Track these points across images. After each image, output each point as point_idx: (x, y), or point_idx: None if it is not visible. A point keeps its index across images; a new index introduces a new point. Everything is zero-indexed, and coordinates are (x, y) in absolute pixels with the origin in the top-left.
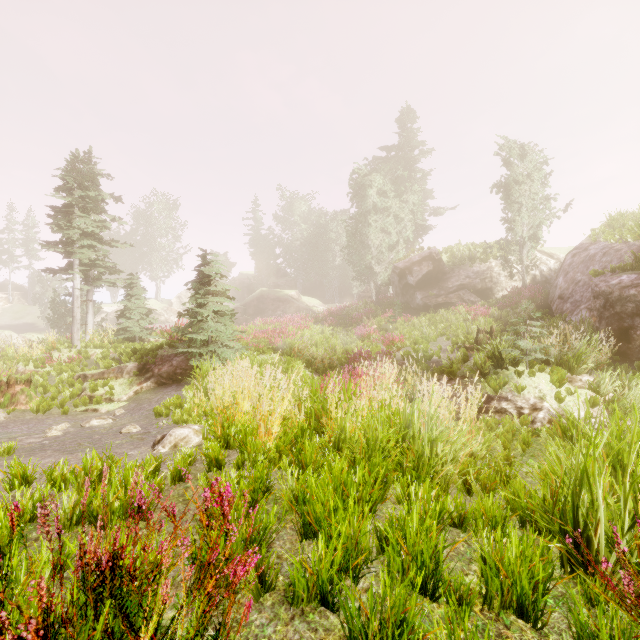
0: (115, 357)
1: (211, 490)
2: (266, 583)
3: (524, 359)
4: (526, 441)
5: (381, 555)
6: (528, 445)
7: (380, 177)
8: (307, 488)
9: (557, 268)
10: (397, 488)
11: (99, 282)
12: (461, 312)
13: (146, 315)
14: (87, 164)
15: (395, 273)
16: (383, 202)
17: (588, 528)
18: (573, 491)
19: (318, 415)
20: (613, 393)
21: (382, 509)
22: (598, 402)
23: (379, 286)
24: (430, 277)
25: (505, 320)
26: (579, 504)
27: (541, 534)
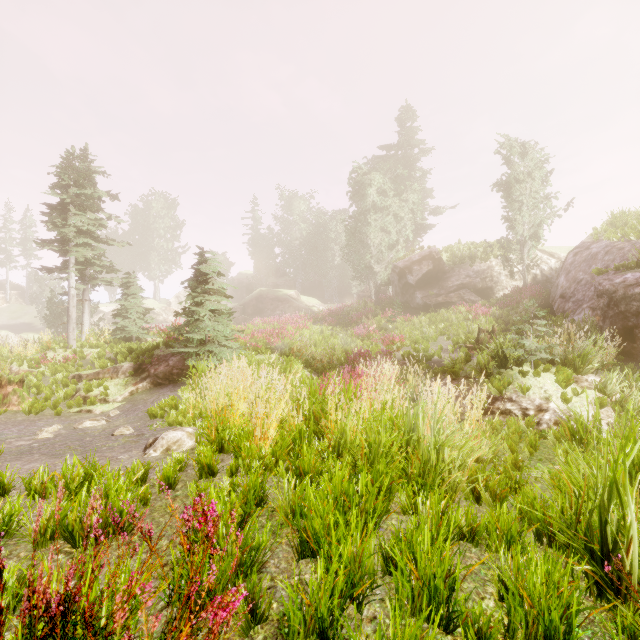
0: (111, 357)
1: (193, 508)
2: (257, 613)
3: (529, 359)
4: (533, 444)
5: (387, 575)
6: (535, 448)
7: (380, 176)
8: (305, 499)
9: (558, 267)
10: (402, 497)
11: (95, 281)
12: (462, 311)
13: (143, 314)
14: (83, 161)
15: (395, 272)
16: (383, 201)
17: (618, 546)
18: (600, 504)
19: (317, 417)
20: (620, 394)
21: (386, 520)
22: (606, 403)
23: (379, 285)
24: (430, 276)
25: (506, 319)
26: (607, 519)
27: (559, 548)
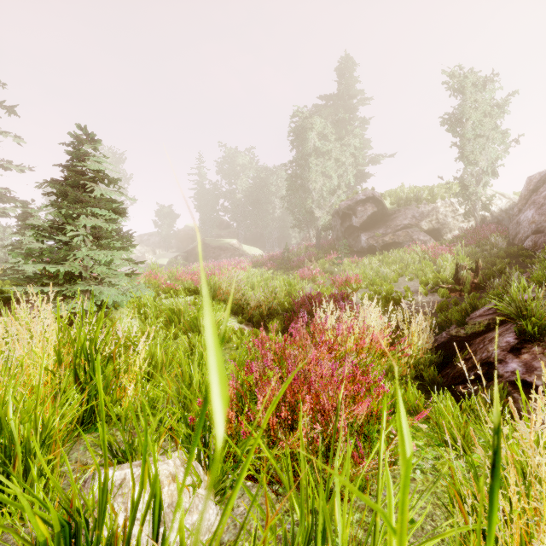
0: None
1: None
2: None
3: None
4: None
5: None
6: None
7: (321, 120)
8: None
9: (508, 208)
10: None
11: None
12: (416, 251)
13: None
14: None
15: (337, 216)
16: (324, 145)
17: None
18: None
19: None
20: None
21: None
22: None
23: (320, 231)
24: (375, 218)
25: (473, 258)
26: None
27: None
